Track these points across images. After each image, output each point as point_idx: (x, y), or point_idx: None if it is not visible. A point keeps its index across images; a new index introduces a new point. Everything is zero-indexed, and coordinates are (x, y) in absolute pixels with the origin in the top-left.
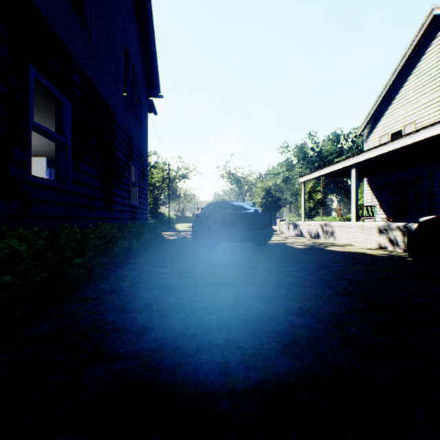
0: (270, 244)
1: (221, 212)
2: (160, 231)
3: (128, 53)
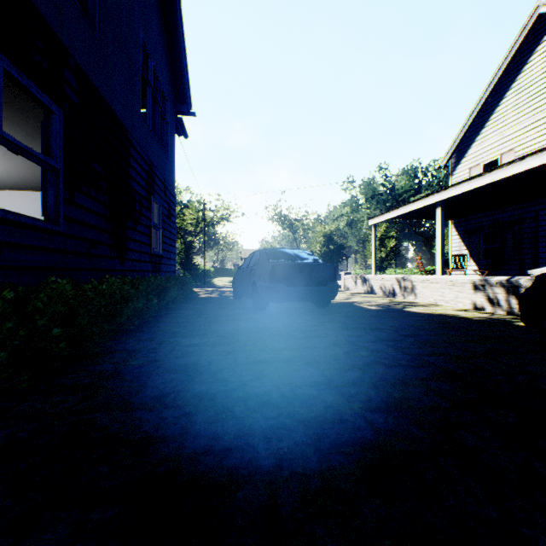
0: (333, 304)
1: (269, 263)
2: (191, 287)
3: (148, 54)
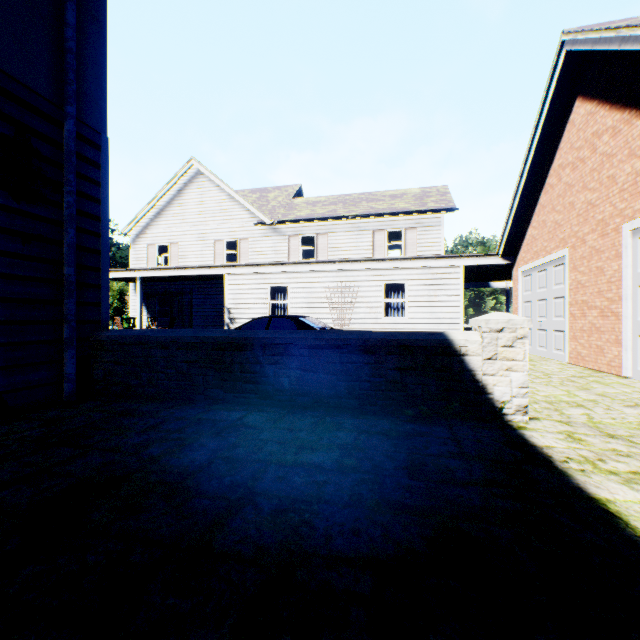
0: None
1: None
2: None
3: None
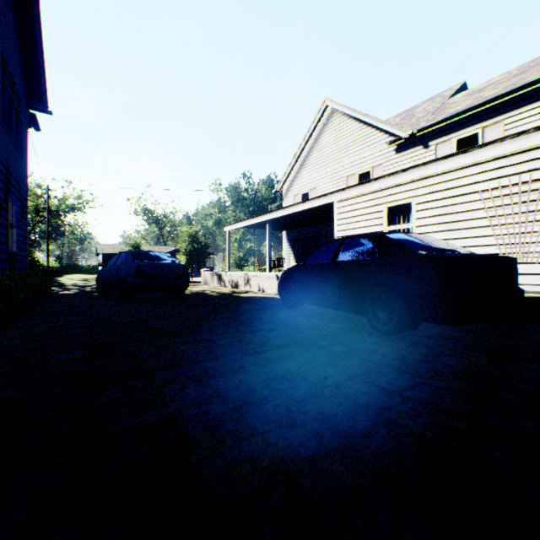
0: (189, 294)
1: (135, 263)
2: (50, 284)
3: (5, 61)
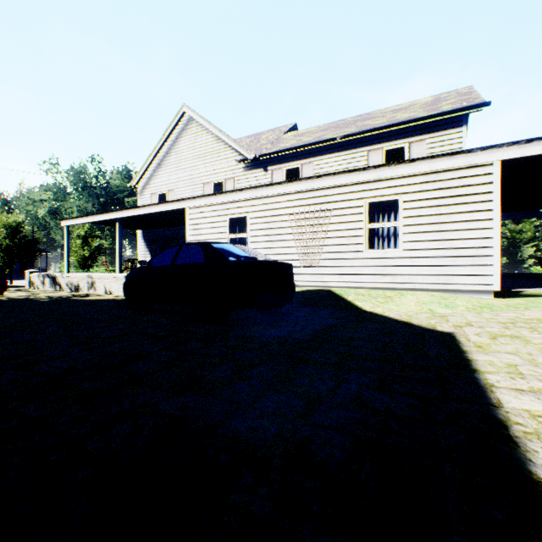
0: (7, 300)
1: None
2: None
3: None
